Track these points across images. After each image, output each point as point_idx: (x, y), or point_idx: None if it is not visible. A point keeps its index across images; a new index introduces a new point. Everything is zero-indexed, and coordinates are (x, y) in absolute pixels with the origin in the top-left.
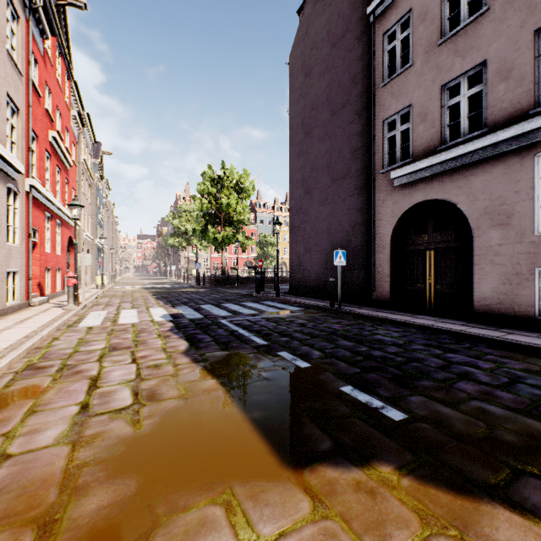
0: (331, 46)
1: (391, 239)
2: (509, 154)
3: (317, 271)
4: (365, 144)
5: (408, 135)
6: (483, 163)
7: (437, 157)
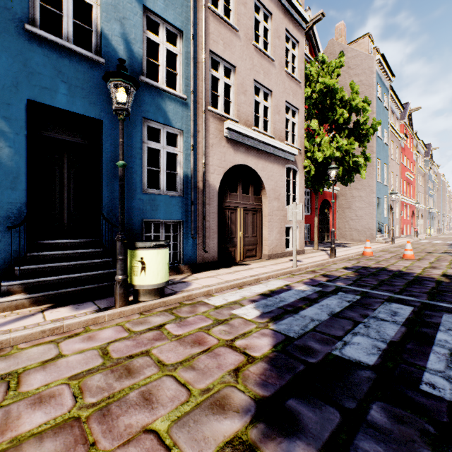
0: None
1: None
2: None
3: None
4: None
5: None
6: None
7: None
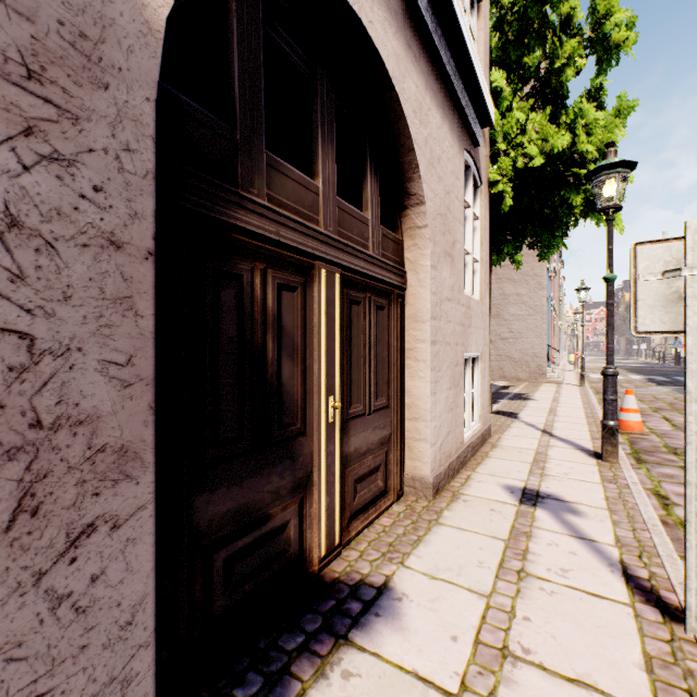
0: None
1: None
2: None
3: None
4: None
5: None
6: None
7: None
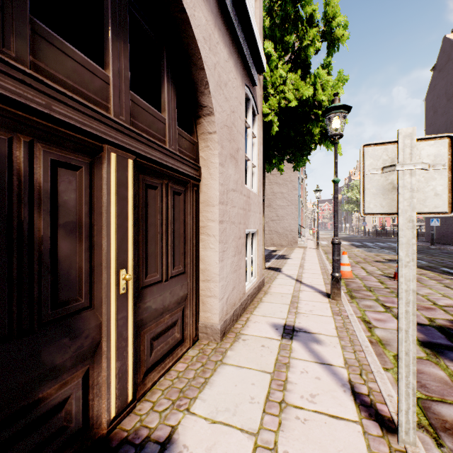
0: (447, 99)
1: None
2: None
3: (439, 228)
4: None
5: None
6: None
7: None
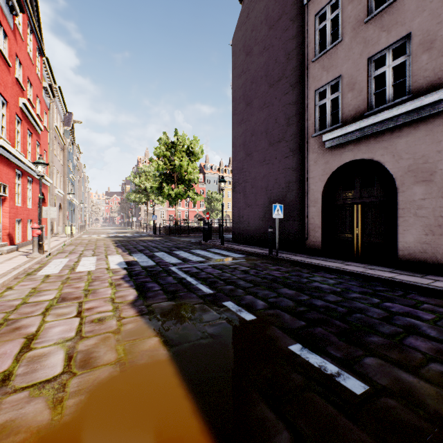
0: (269, 27)
1: (322, 195)
2: (432, 117)
3: (256, 223)
4: (299, 111)
5: (336, 104)
6: (407, 126)
7: (365, 121)
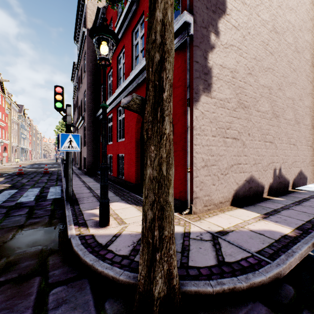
0: None
1: None
2: None
3: None
4: None
5: None
6: None
7: None
